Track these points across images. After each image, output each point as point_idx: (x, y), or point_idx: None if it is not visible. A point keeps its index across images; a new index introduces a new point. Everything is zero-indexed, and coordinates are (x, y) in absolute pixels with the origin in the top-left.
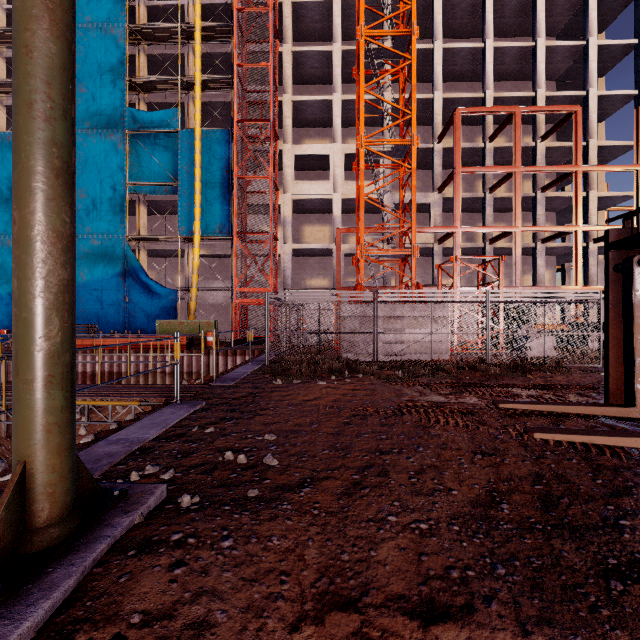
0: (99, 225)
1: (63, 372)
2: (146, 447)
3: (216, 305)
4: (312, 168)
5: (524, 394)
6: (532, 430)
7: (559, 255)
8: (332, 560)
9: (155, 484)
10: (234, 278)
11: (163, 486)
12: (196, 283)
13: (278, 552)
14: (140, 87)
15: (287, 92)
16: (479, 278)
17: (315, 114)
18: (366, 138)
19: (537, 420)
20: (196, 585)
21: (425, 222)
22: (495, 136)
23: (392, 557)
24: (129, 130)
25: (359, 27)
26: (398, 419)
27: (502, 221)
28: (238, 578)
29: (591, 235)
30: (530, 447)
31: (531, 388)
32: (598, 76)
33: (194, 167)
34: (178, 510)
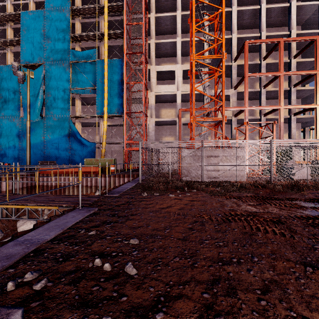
0: (57, 110)
1: None
2: (40, 248)
3: (116, 151)
4: (165, 79)
5: (308, 206)
6: None
7: (303, 122)
8: None
9: (10, 309)
10: (124, 136)
11: (16, 313)
12: (105, 139)
13: None
14: (77, 39)
15: (152, 38)
16: (260, 134)
17: (167, 50)
18: (196, 55)
19: None
20: None
21: (226, 106)
22: (267, 56)
23: None
24: (71, 61)
25: None
26: (227, 226)
27: (270, 104)
28: None
29: None
30: None
31: (310, 201)
32: None
33: (104, 79)
34: None
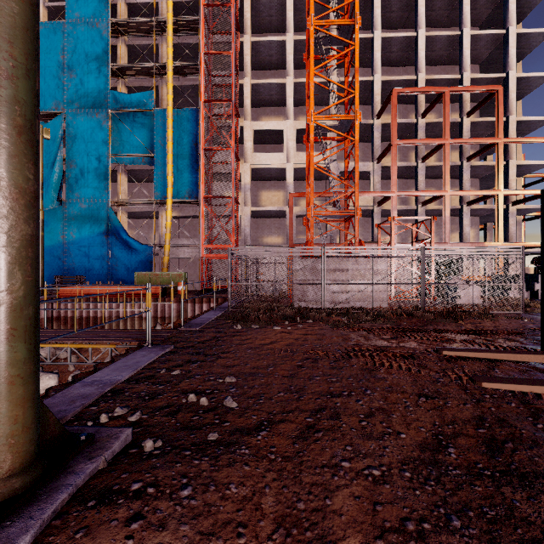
0: (86, 191)
1: (26, 325)
2: (117, 389)
3: (186, 259)
4: (268, 142)
5: (458, 339)
6: (480, 379)
7: (482, 216)
8: (288, 509)
9: (121, 428)
10: (201, 236)
11: (128, 430)
12: (169, 240)
13: (236, 501)
14: (121, 73)
15: (247, 76)
16: (413, 236)
17: (271, 95)
18: (315, 114)
19: (473, 364)
20: (152, 541)
21: (365, 188)
22: (427, 113)
23: (347, 506)
24: (112, 110)
25: (309, 18)
26: (346, 362)
27: (432, 187)
28: (195, 532)
29: (510, 198)
30: (470, 390)
31: (463, 333)
32: (516, 60)
33: (167, 141)
34: (141, 455)
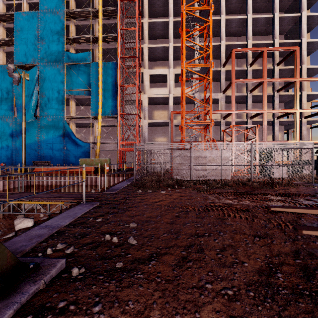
0: (51, 111)
1: None
2: (61, 230)
3: (110, 151)
4: (158, 81)
5: (275, 199)
6: (300, 228)
7: (286, 125)
8: None
9: (58, 259)
10: (118, 137)
11: (63, 260)
12: (99, 140)
13: (132, 314)
14: (71, 41)
15: (145, 43)
16: (245, 137)
17: (160, 54)
18: (186, 63)
19: (287, 215)
20: None
21: (216, 108)
22: (253, 63)
23: None
24: (66, 63)
25: (182, 6)
26: (206, 214)
27: (256, 108)
28: None
29: (303, 114)
30: (287, 233)
31: (278, 195)
32: (306, 32)
33: (98, 81)
34: (69, 279)
